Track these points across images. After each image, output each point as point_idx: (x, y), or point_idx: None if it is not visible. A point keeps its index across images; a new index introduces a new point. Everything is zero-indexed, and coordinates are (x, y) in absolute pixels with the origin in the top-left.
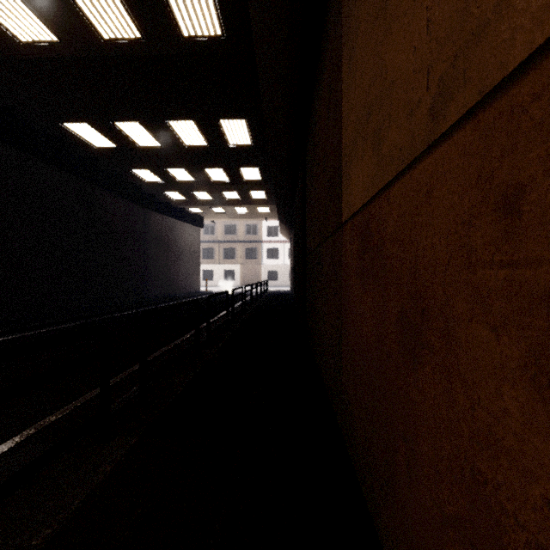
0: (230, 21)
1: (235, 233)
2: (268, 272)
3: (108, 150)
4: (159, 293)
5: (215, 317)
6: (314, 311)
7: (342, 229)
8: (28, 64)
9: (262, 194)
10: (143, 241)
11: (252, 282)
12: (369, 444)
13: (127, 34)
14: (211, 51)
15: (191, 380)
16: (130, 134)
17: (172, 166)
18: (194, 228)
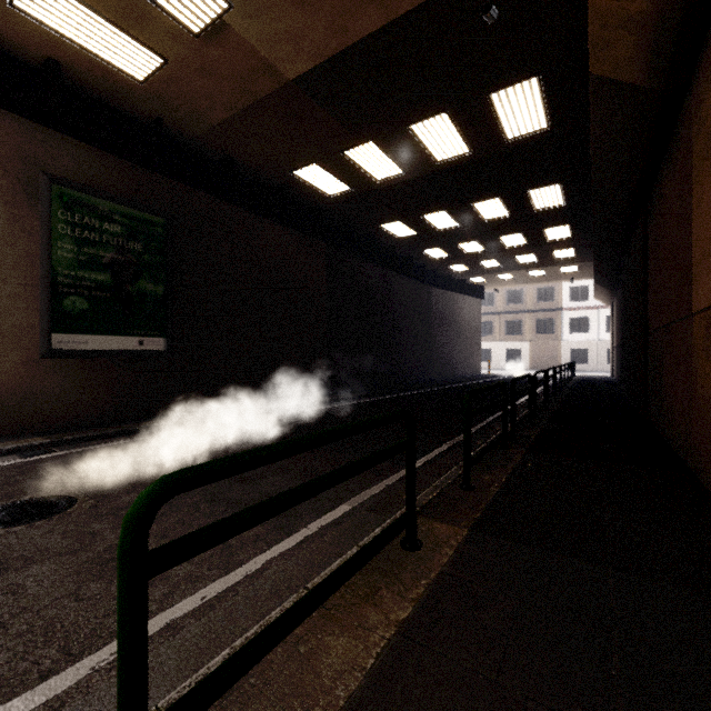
0: (558, 115)
1: (520, 300)
2: (571, 352)
3: (408, 238)
4: (440, 374)
5: (521, 399)
6: (661, 389)
7: (692, 317)
8: (375, 192)
9: (570, 252)
10: (426, 319)
11: (546, 364)
12: (710, 453)
13: (457, 154)
14: (533, 141)
15: (538, 434)
16: (432, 222)
17: (464, 241)
18: (474, 300)
